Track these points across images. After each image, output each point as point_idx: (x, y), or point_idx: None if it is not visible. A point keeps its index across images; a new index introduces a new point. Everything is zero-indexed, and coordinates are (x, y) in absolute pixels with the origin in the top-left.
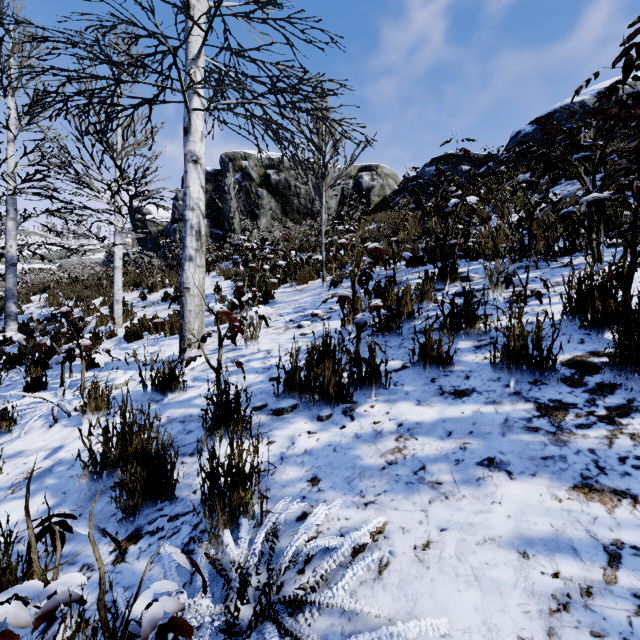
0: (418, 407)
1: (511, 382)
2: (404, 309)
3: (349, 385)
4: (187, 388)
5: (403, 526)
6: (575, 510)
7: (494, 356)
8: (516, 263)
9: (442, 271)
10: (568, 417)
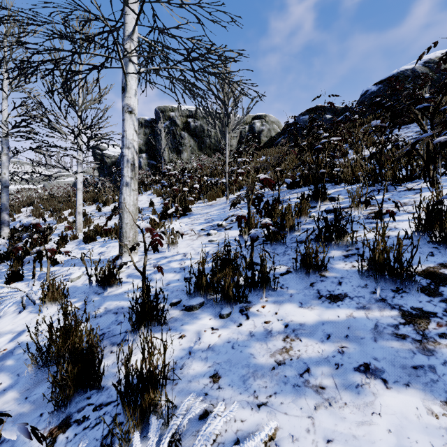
0: (301, 309)
1: (377, 290)
2: (287, 223)
3: (245, 288)
4: (122, 283)
5: (292, 433)
6: None
7: (361, 266)
8: (370, 187)
9: (315, 193)
10: (430, 326)
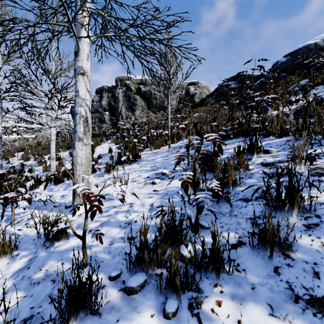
0: (274, 321)
1: None
2: (229, 178)
3: (194, 273)
4: (70, 236)
5: None
6: None
7: None
8: (299, 140)
9: (250, 146)
10: None
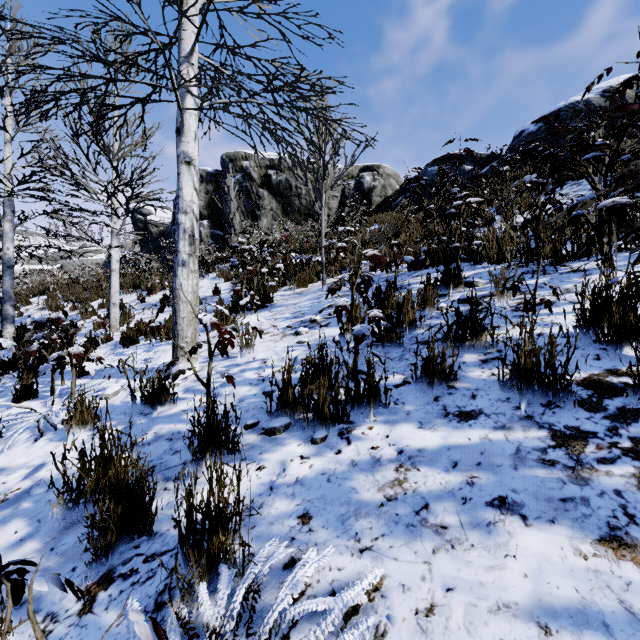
0: (420, 430)
1: (522, 405)
2: (405, 317)
3: (346, 404)
4: (178, 400)
5: (403, 582)
6: (604, 571)
7: (503, 374)
8: (522, 267)
9: (445, 276)
10: (588, 449)
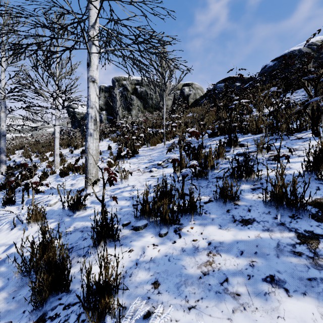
0: (220, 230)
1: (278, 216)
2: (209, 164)
3: (178, 214)
4: (87, 208)
5: None
6: None
7: (265, 198)
8: (269, 136)
9: (229, 141)
10: (320, 245)
